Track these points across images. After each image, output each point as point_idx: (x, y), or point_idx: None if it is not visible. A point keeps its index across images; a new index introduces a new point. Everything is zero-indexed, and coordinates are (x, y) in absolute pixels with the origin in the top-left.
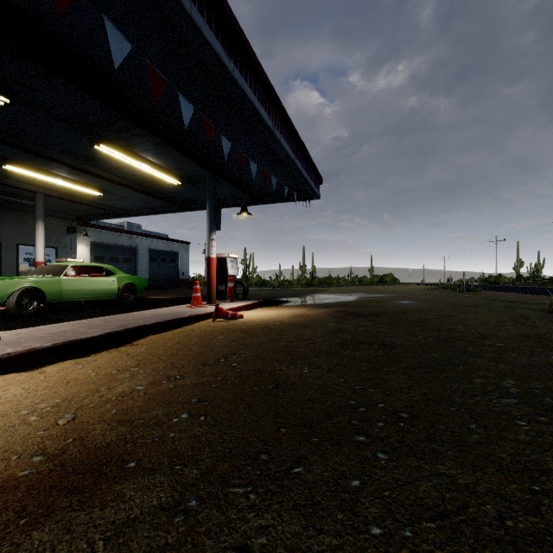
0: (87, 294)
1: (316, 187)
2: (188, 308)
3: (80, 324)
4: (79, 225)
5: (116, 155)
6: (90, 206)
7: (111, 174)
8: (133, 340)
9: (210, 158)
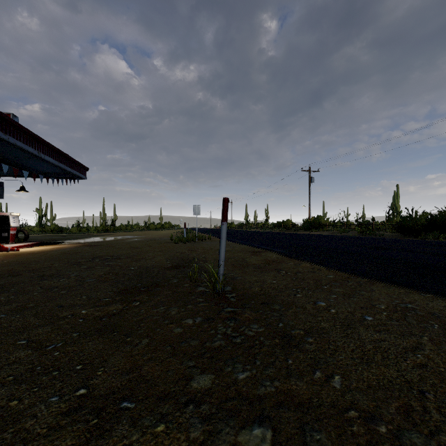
0: None
1: (82, 173)
2: None
3: None
4: None
5: None
6: None
7: None
8: None
9: None
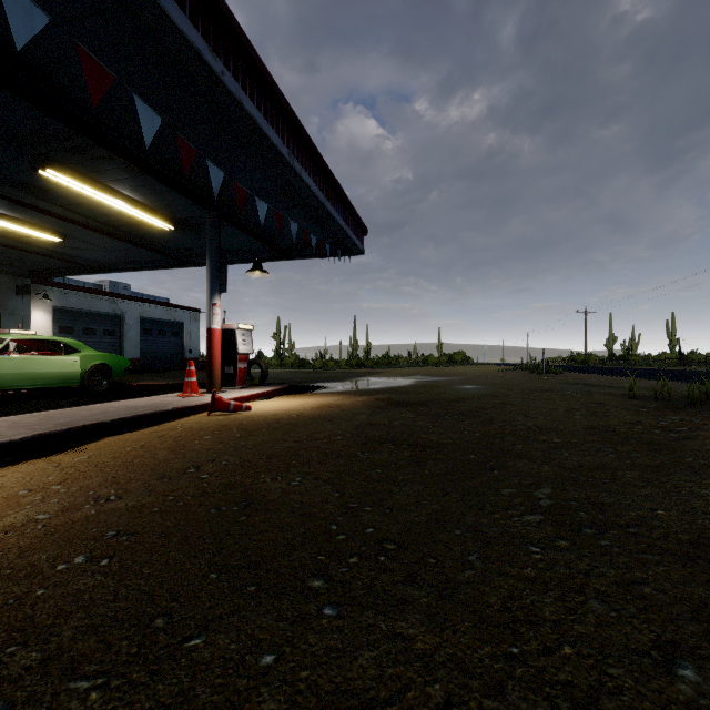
0: (34, 379)
1: (358, 238)
2: (178, 398)
3: (2, 423)
4: (36, 283)
5: (73, 184)
6: (48, 257)
7: (72, 212)
8: (80, 445)
9: (211, 195)
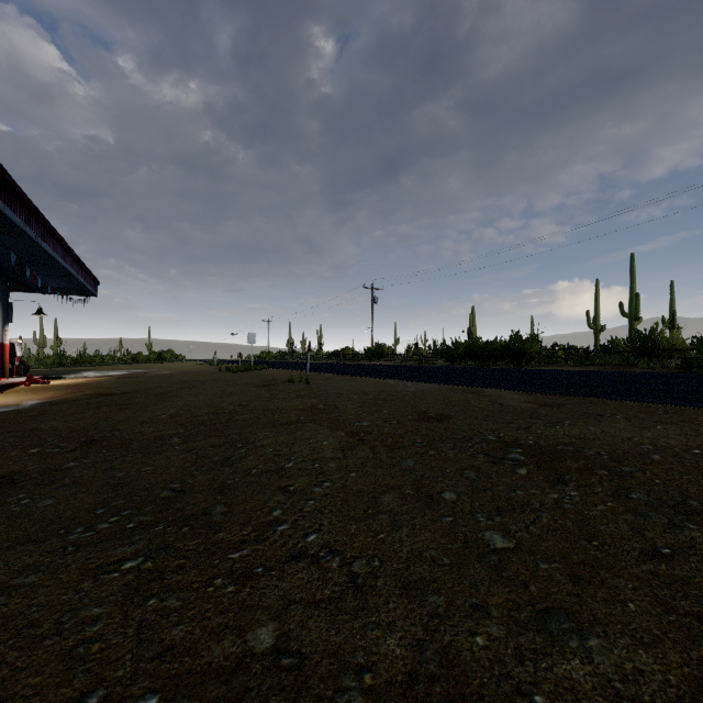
0: None
1: (95, 289)
2: None
3: None
4: None
5: None
6: None
7: None
8: None
9: (6, 270)
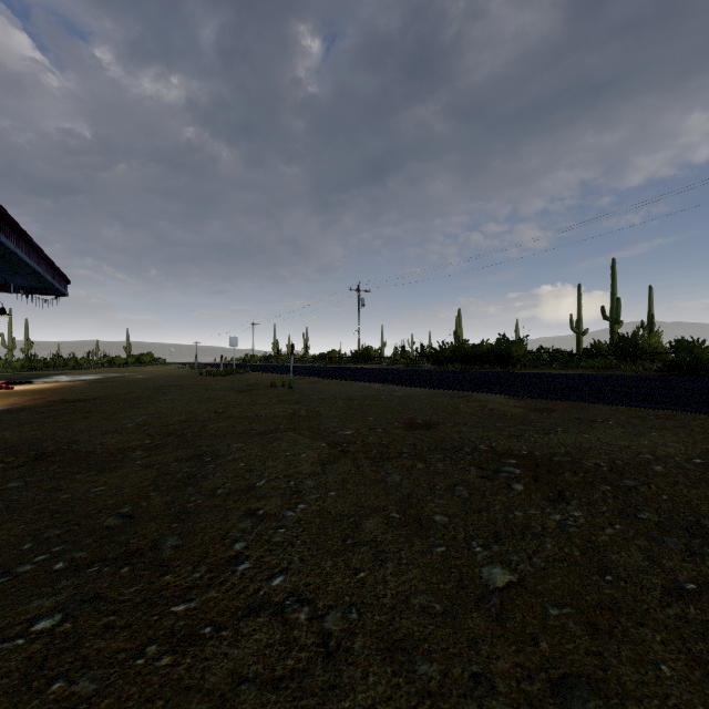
0: None
1: (66, 289)
2: None
3: None
4: None
5: None
6: None
7: None
8: None
9: None
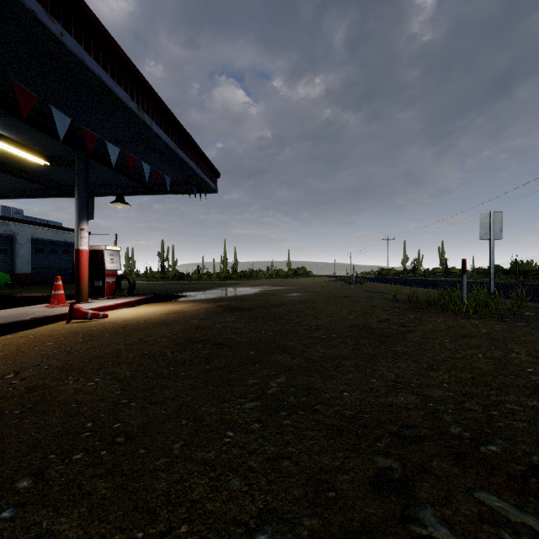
0: None
1: (212, 180)
2: (44, 309)
3: None
4: None
5: None
6: None
7: None
8: None
9: (78, 137)
